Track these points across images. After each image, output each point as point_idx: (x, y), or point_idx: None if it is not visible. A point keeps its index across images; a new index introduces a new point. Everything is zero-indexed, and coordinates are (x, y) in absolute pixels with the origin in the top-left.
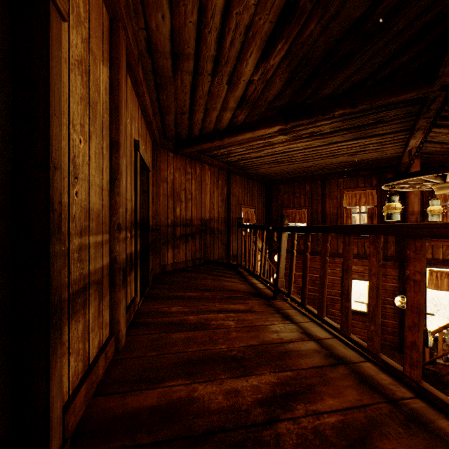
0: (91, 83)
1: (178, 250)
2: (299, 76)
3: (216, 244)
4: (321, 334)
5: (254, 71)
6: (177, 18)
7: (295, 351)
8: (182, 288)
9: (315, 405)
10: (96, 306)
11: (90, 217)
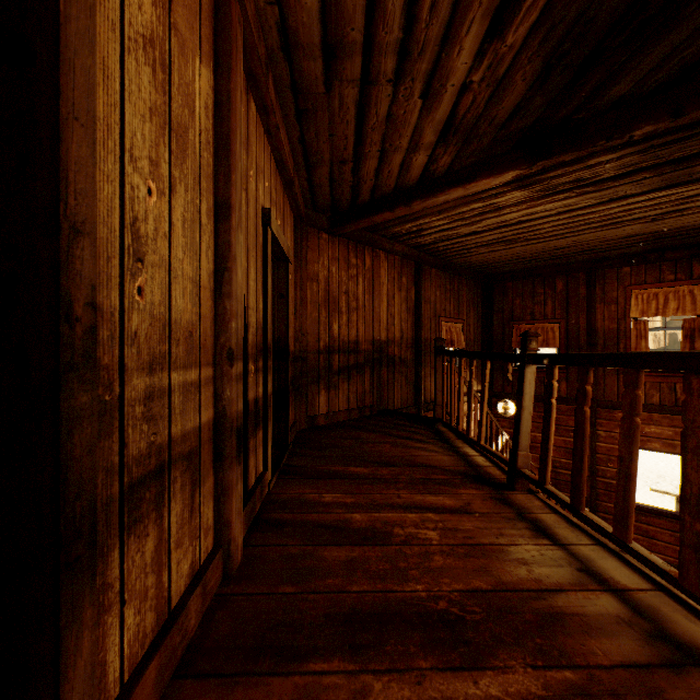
0: (175, 89)
1: (336, 392)
2: (565, 64)
3: (397, 383)
4: (625, 579)
5: (473, 63)
6: None
7: (572, 616)
8: (341, 458)
9: None
10: (186, 500)
11: (172, 337)
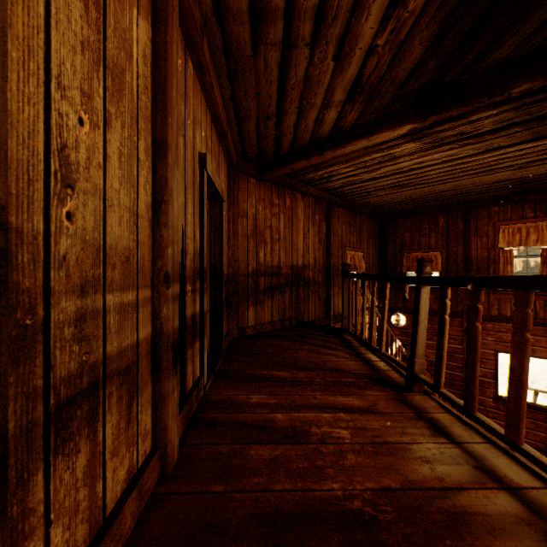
0: (110, 30)
1: (262, 308)
2: (457, 28)
3: (311, 300)
4: (517, 477)
5: (379, 28)
6: None
7: (476, 516)
8: (266, 363)
9: None
10: (122, 412)
11: (107, 261)
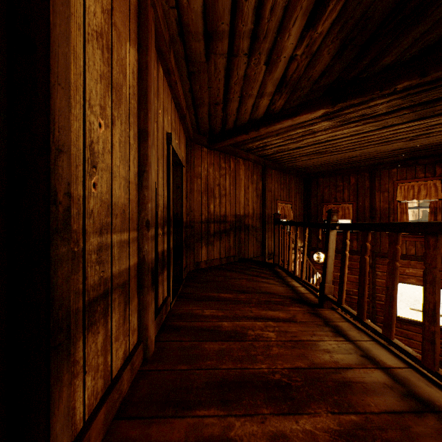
0: (114, 62)
1: (212, 247)
2: (354, 44)
3: (251, 241)
4: (389, 361)
5: (297, 43)
6: None
7: (356, 383)
8: (215, 288)
9: None
10: (121, 312)
11: (113, 213)
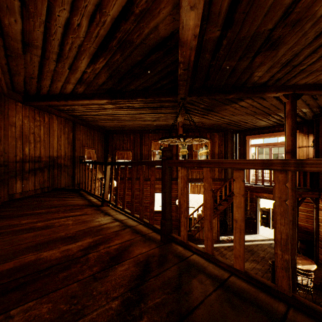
0: None
1: (27, 181)
2: (116, 77)
3: (63, 175)
4: (123, 218)
5: (87, 67)
6: (27, 25)
7: (106, 227)
8: (31, 208)
9: (109, 244)
10: None
11: None
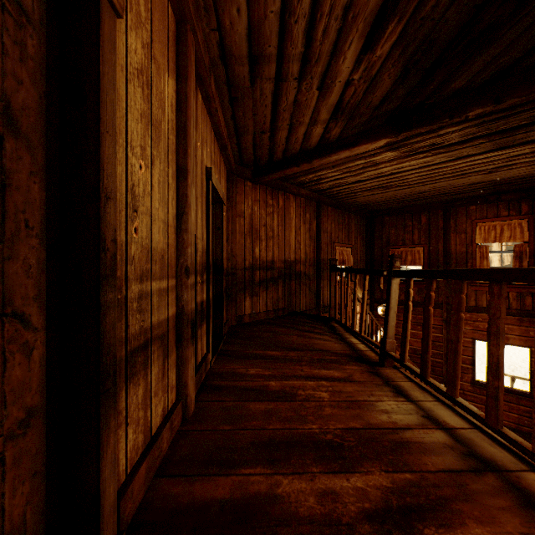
0: (154, 98)
1: (257, 299)
2: (417, 67)
3: (303, 292)
4: (453, 422)
5: (354, 67)
6: (255, 10)
7: (415, 443)
8: (261, 345)
9: (453, 533)
10: (160, 366)
11: (152, 259)
